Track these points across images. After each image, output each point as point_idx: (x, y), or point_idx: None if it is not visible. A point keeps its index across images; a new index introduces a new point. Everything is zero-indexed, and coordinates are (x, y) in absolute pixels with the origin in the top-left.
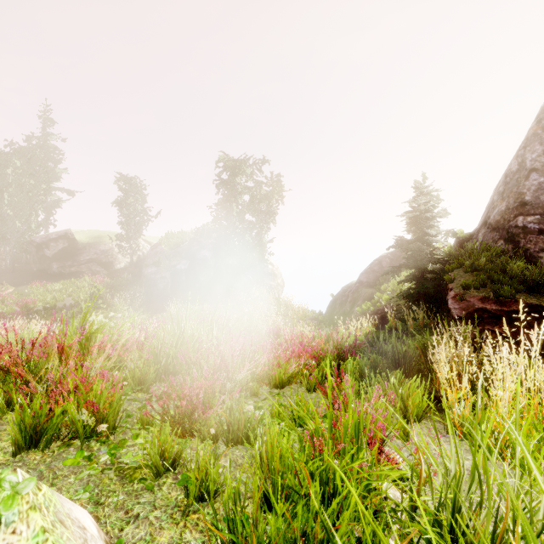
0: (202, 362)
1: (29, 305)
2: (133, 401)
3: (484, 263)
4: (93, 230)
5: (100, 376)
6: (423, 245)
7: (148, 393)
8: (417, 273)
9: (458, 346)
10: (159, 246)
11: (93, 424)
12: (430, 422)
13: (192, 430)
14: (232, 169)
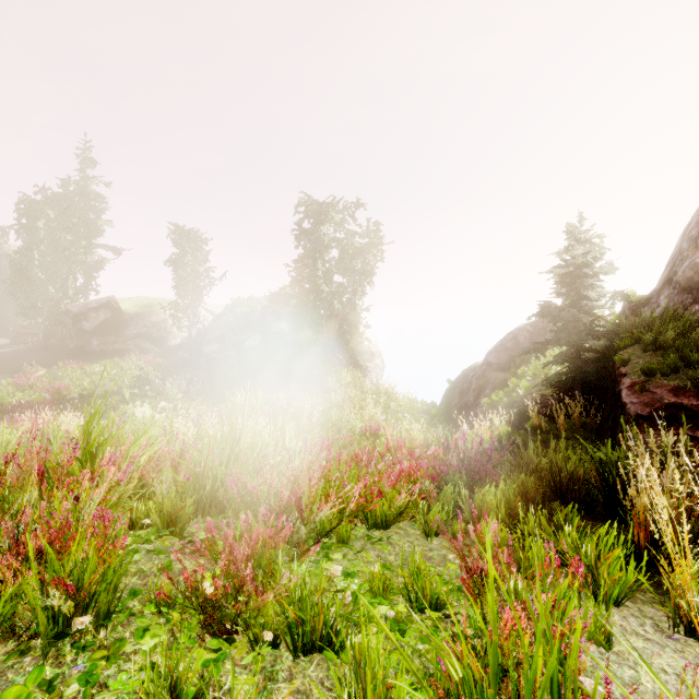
0: (266, 486)
1: (62, 392)
2: (154, 554)
3: (671, 337)
4: (143, 297)
5: (99, 518)
6: (580, 312)
7: (181, 537)
8: (571, 351)
9: (669, 471)
10: (223, 317)
11: (70, 612)
12: (636, 603)
13: (235, 627)
14: (316, 216)
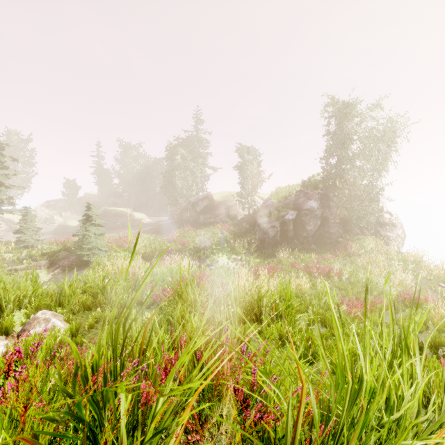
0: None
1: (185, 244)
2: None
3: None
4: (224, 192)
5: None
6: None
7: None
8: None
9: None
10: (269, 200)
11: None
12: None
13: None
14: (340, 116)
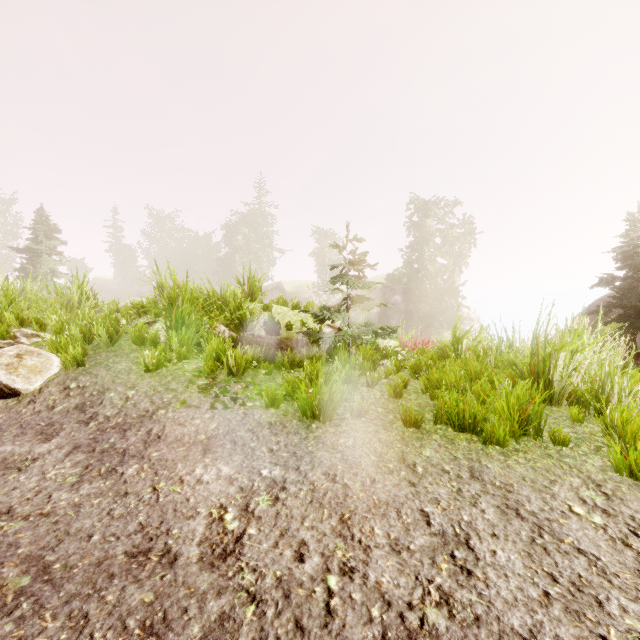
0: None
1: None
2: None
3: None
4: (296, 281)
5: None
6: (638, 281)
7: None
8: (632, 312)
9: None
10: (352, 293)
11: None
12: None
13: None
14: (423, 213)
